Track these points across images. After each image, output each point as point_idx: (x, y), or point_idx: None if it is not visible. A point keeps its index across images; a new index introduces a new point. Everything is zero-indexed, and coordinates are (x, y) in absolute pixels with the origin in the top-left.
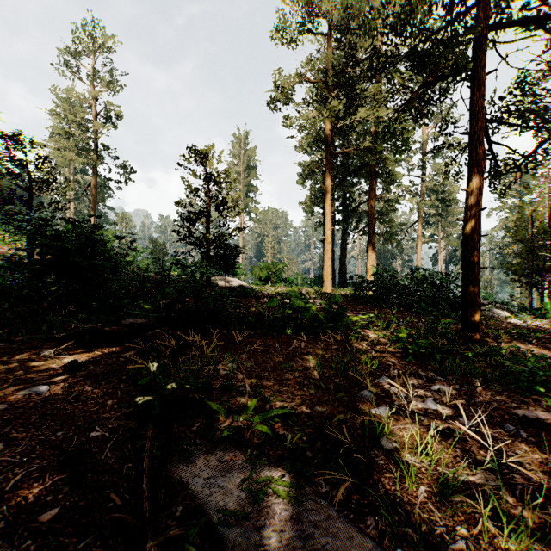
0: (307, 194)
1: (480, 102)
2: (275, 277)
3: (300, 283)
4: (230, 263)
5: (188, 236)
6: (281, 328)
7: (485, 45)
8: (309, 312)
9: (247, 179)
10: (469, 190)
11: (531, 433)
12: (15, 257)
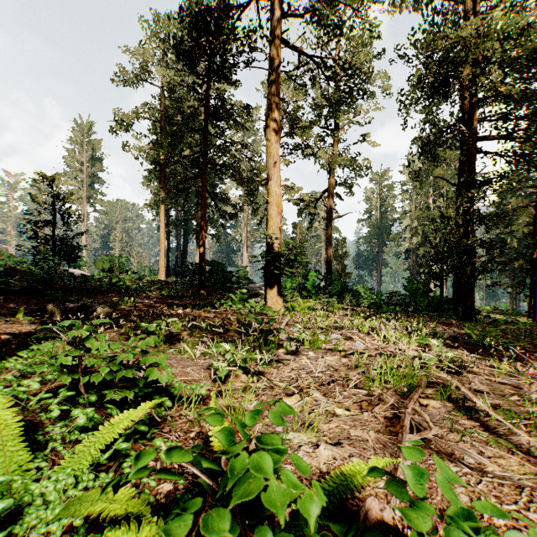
0: (153, 197)
1: (204, 193)
2: (118, 269)
3: (148, 275)
4: (73, 257)
5: (35, 236)
6: (106, 291)
7: (206, 169)
8: (122, 283)
9: (91, 170)
10: (200, 229)
11: (167, 303)
12: None
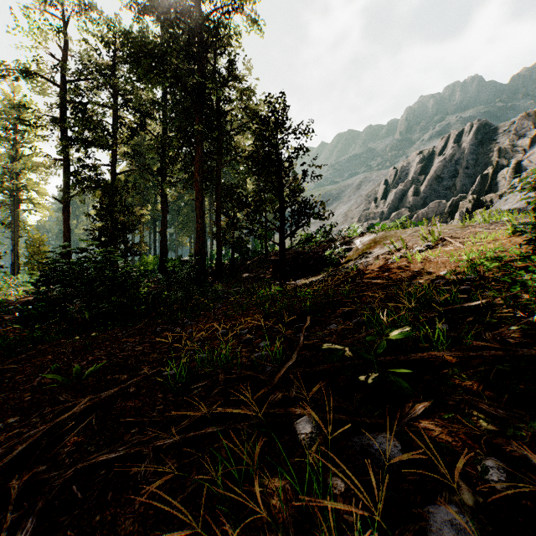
0: None
1: None
2: None
3: None
4: None
5: None
6: None
7: None
8: None
9: None
10: None
11: None
12: (385, 265)
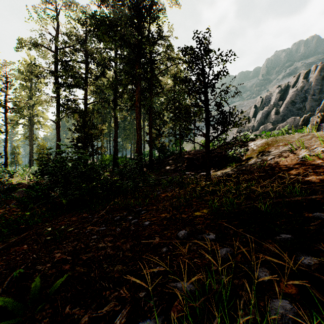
0: None
1: None
2: None
3: None
4: None
5: None
6: None
7: None
8: None
9: None
10: None
11: None
12: (295, 162)
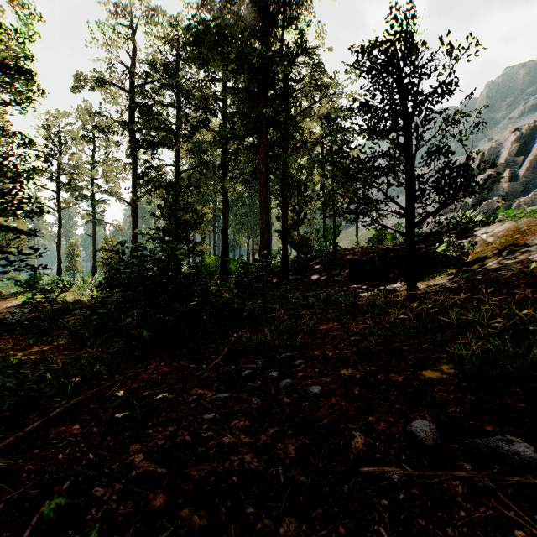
0: None
1: None
2: None
3: None
4: None
5: None
6: None
7: None
8: None
9: None
10: None
11: None
12: None
